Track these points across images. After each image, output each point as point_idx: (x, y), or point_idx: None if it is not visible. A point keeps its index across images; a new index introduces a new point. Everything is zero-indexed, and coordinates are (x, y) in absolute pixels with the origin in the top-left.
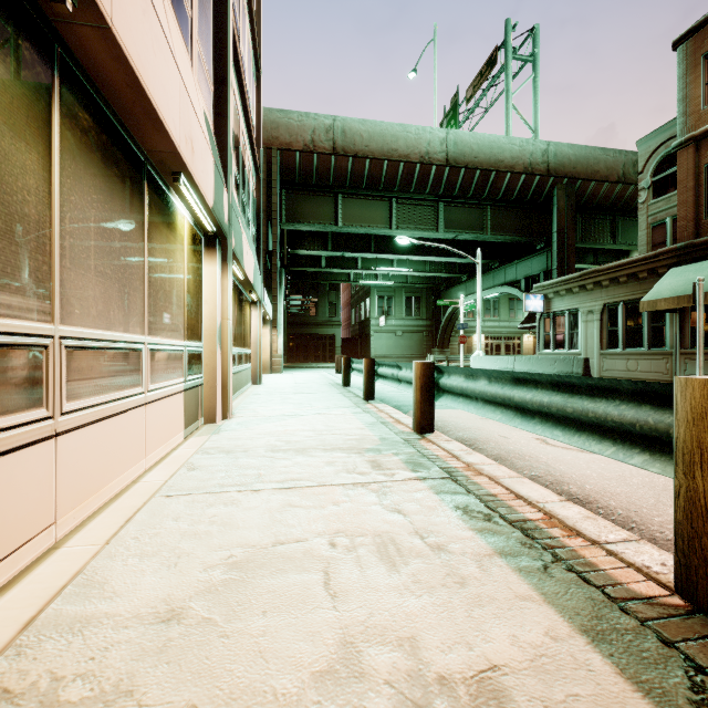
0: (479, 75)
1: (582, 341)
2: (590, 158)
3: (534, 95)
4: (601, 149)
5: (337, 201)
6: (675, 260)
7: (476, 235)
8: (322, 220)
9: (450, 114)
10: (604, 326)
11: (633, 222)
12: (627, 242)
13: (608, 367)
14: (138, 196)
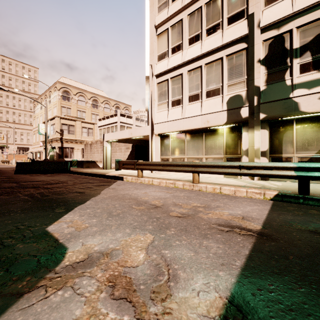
0: None
1: None
2: None
3: None
4: None
5: None
6: None
7: None
8: None
9: None
10: None
11: None
12: None
13: None
14: (201, 136)
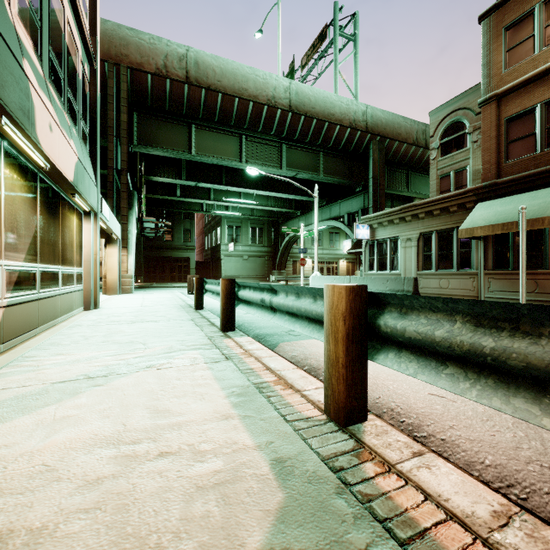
0: (312, 47)
1: (402, 263)
2: (395, 123)
3: (355, 68)
4: (402, 117)
5: (191, 131)
6: (481, 196)
7: (312, 175)
8: (175, 147)
9: (288, 77)
10: (420, 251)
11: (420, 177)
12: (416, 191)
13: (424, 285)
14: None
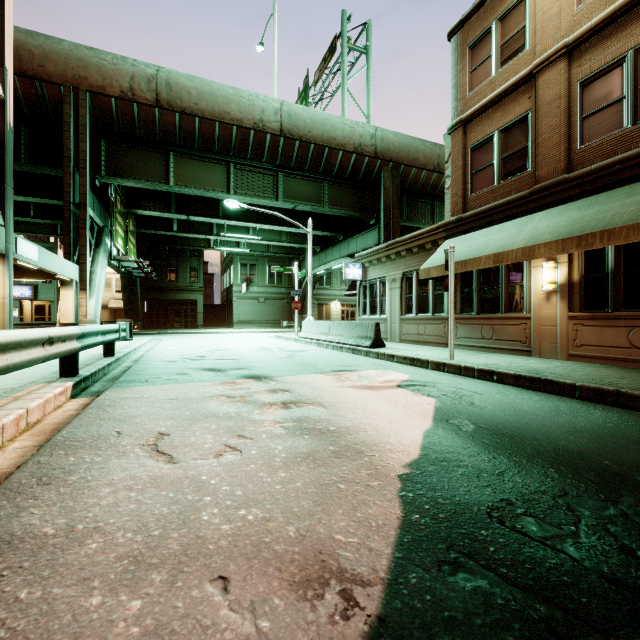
0: (323, 60)
1: (388, 307)
2: (411, 147)
3: (367, 85)
4: (420, 140)
5: (169, 159)
6: (449, 233)
7: (314, 207)
8: (151, 177)
9: (302, 95)
10: (403, 294)
11: None
12: None
13: (406, 331)
14: None
